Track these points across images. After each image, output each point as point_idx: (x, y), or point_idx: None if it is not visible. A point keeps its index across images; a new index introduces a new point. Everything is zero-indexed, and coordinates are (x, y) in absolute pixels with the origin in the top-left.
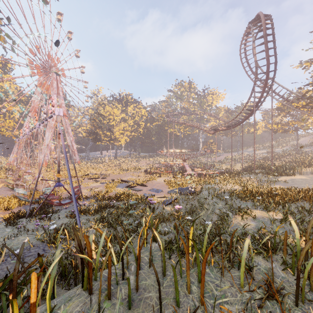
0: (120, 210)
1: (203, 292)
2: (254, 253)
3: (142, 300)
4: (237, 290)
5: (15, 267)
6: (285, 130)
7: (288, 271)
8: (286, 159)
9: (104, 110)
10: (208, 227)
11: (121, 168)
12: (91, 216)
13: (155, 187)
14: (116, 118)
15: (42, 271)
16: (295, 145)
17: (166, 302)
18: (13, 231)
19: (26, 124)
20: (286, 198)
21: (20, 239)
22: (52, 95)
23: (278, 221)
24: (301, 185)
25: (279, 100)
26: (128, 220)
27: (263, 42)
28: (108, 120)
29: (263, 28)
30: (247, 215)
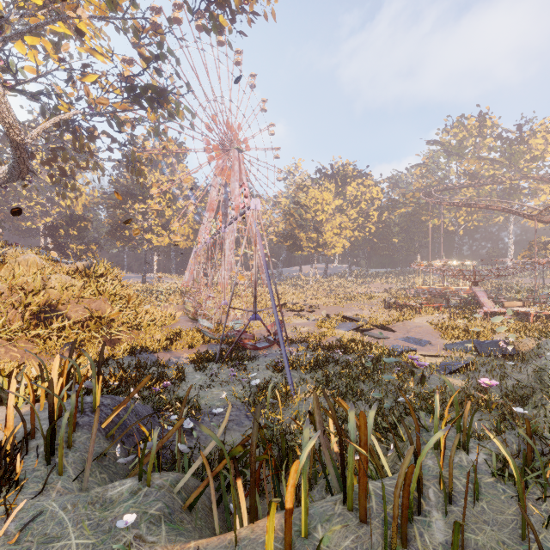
0: (353, 370)
1: None
2: None
3: None
4: None
5: (252, 441)
6: None
7: None
8: None
9: (308, 197)
10: None
11: (338, 296)
12: (304, 374)
13: (412, 333)
14: (326, 208)
15: (266, 452)
16: None
17: None
18: (204, 379)
19: (206, 228)
20: None
21: (214, 392)
22: (233, 183)
23: None
24: None
25: None
26: (372, 391)
27: None
28: (314, 212)
29: None
30: None
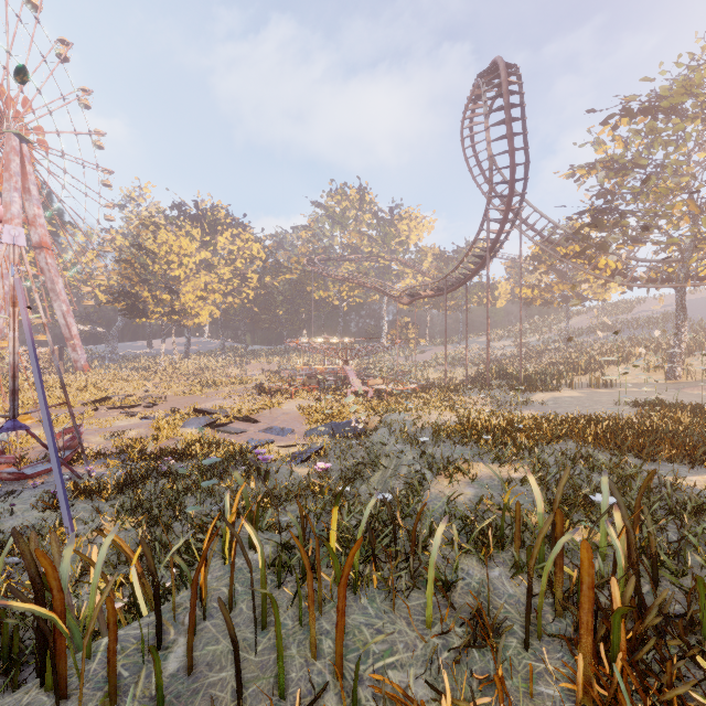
0: (185, 481)
1: (342, 650)
2: (462, 552)
3: (201, 692)
4: (419, 635)
5: None
6: (547, 300)
7: (522, 582)
8: (548, 359)
9: (156, 240)
10: (368, 506)
11: (198, 382)
12: (105, 501)
13: (278, 422)
14: (186, 261)
15: None
16: (564, 331)
17: (257, 688)
18: None
19: None
20: (537, 435)
21: None
22: (6, 193)
23: (518, 483)
24: (570, 408)
25: (534, 241)
26: (202, 504)
27: (504, 120)
28: (167, 264)
29: (503, 91)
30: (461, 474)
